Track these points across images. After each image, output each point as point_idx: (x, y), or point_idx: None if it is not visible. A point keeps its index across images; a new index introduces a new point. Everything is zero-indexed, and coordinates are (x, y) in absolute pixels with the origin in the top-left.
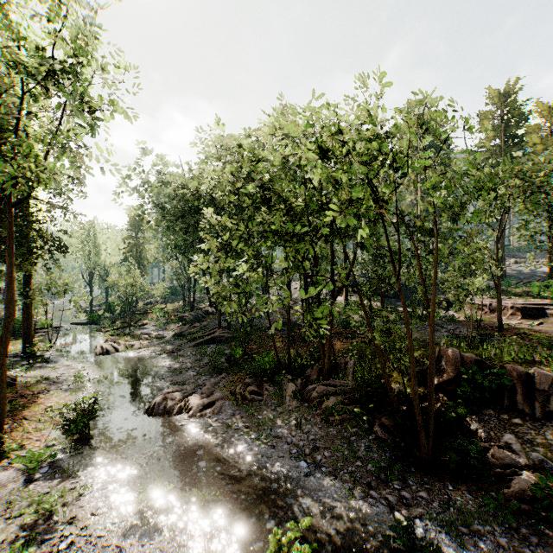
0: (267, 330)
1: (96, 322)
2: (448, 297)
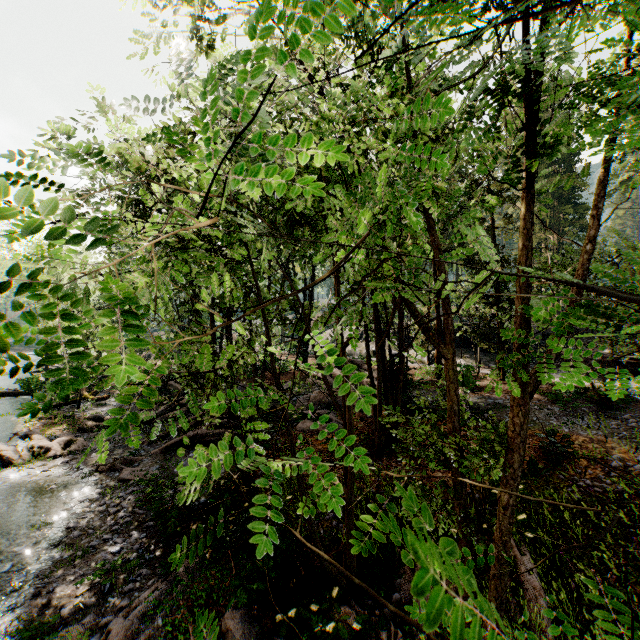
0: (301, 420)
1: (32, 393)
2: (607, 355)
